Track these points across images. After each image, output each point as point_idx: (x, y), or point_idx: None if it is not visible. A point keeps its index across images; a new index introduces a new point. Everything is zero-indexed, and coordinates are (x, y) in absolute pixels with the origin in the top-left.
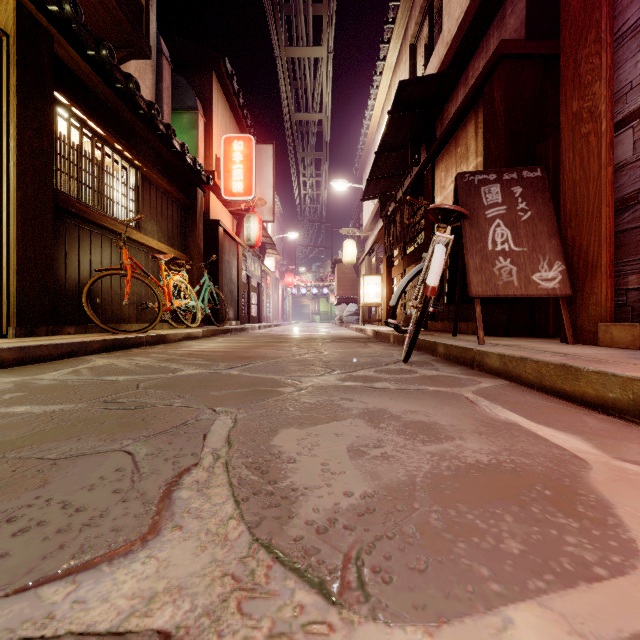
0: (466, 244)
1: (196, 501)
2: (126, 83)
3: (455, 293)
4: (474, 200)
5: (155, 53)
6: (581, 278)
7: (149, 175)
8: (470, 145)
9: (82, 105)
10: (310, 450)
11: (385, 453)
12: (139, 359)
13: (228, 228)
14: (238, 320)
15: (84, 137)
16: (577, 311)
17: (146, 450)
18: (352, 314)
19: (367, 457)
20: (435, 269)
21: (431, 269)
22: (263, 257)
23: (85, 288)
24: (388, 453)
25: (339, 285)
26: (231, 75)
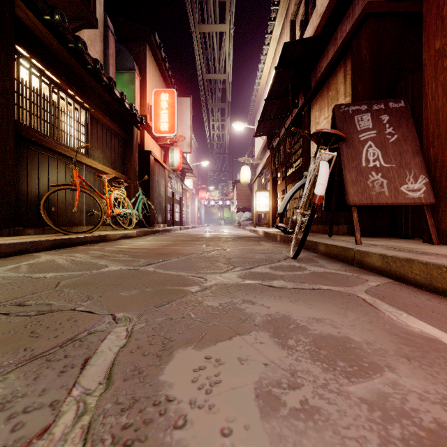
0: (344, 161)
1: None
2: (76, 43)
3: (331, 202)
4: (349, 126)
5: (103, 28)
6: (444, 189)
7: (96, 115)
8: (340, 89)
9: (40, 58)
10: (207, 394)
11: (305, 401)
12: (77, 255)
13: (157, 157)
14: (165, 223)
15: (43, 84)
16: (440, 217)
17: None
18: (247, 219)
19: (283, 412)
20: (322, 181)
21: (318, 181)
22: (183, 178)
23: (42, 199)
24: (309, 401)
25: (238, 198)
26: (159, 45)
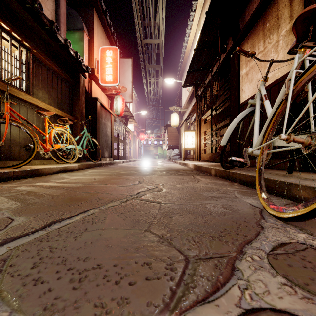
0: None
1: None
2: None
3: (295, 131)
4: None
5: None
6: None
7: (39, 57)
8: (282, 14)
9: None
10: None
11: None
12: None
13: (104, 103)
14: (111, 158)
15: None
16: None
17: None
18: (176, 154)
19: None
20: None
21: None
22: (126, 123)
23: None
24: None
25: (169, 139)
26: (105, 11)
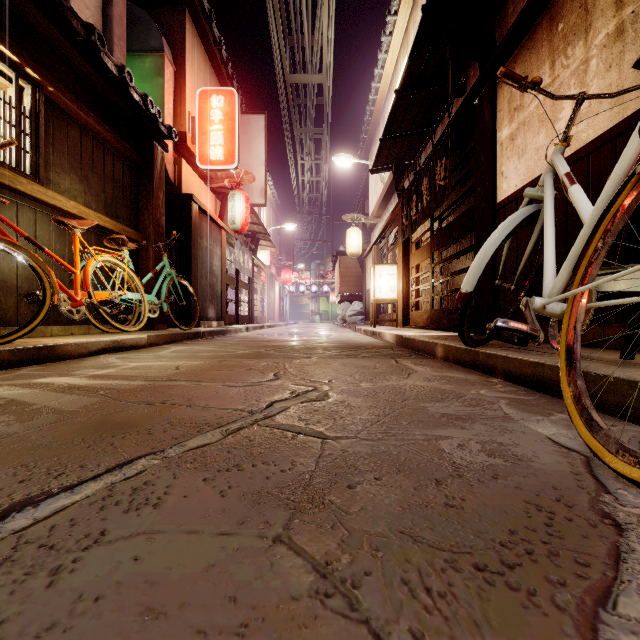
0: None
1: None
2: None
3: None
4: None
5: None
6: None
7: (62, 102)
8: None
9: None
10: None
11: None
12: None
13: (206, 206)
14: (221, 320)
15: None
16: None
17: None
18: (356, 313)
19: None
20: None
21: None
22: (255, 248)
23: None
24: None
25: (341, 281)
26: (209, 14)
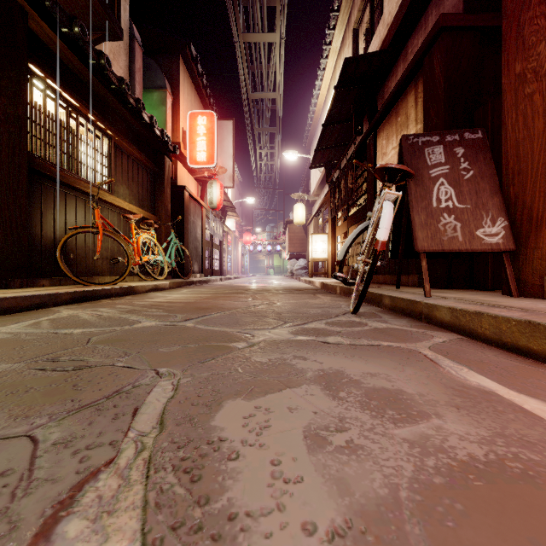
0: (411, 201)
1: (84, 545)
2: (98, 59)
3: (398, 248)
4: (418, 160)
5: (128, 38)
6: (525, 233)
7: (121, 144)
8: (410, 114)
9: (56, 78)
10: (258, 435)
11: (351, 441)
12: (103, 310)
13: (193, 193)
14: (202, 273)
15: (59, 107)
16: (520, 265)
17: (57, 435)
18: (301, 268)
19: (329, 448)
20: (385, 224)
21: (381, 224)
22: (224, 218)
23: (59, 244)
24: (355, 441)
25: (290, 243)
26: (196, 58)
